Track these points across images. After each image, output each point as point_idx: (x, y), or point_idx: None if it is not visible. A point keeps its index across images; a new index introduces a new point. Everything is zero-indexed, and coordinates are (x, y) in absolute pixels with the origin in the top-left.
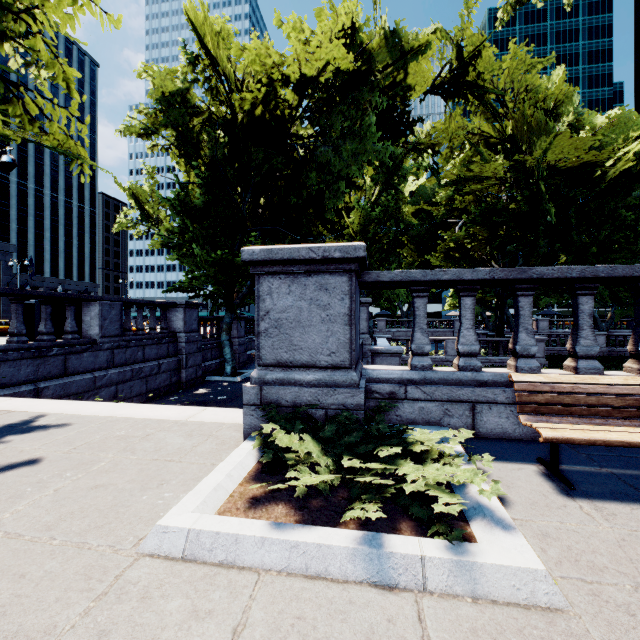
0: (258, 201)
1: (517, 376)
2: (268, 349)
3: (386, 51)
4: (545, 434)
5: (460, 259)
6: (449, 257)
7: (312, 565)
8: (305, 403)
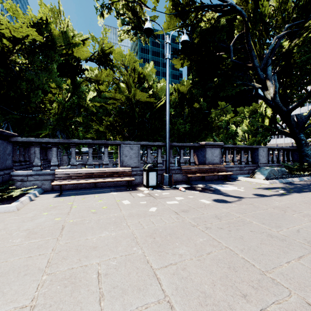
0: None
1: (57, 170)
2: None
3: (62, 39)
4: (53, 183)
5: (112, 130)
6: (108, 128)
7: None
8: None
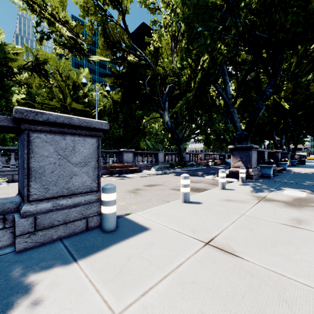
0: None
1: None
2: None
3: None
4: None
5: None
6: None
7: None
8: None
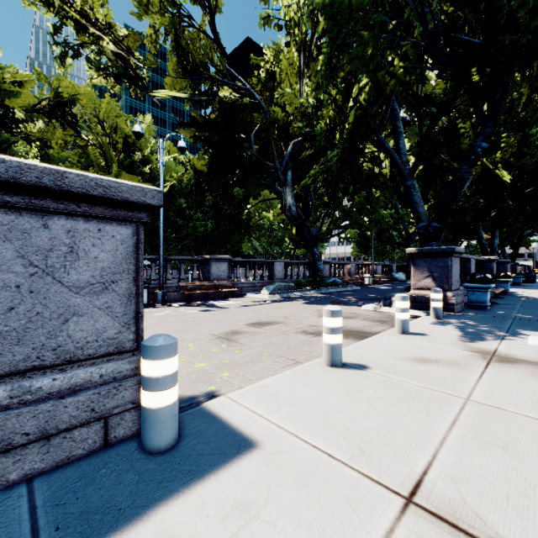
0: None
1: None
2: None
3: None
4: None
5: None
6: None
7: None
8: None
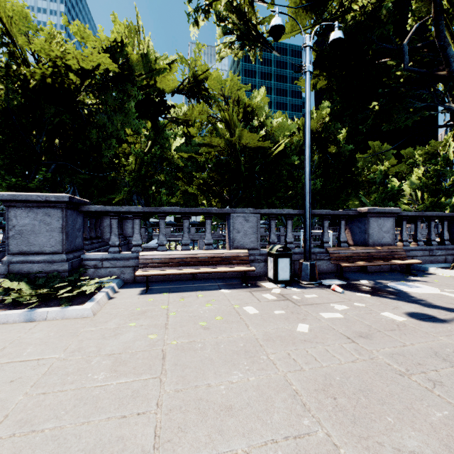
0: (53, 142)
1: (142, 253)
2: (14, 245)
3: (142, 65)
4: (137, 273)
5: (206, 191)
6: (200, 189)
7: (1, 321)
8: (36, 271)
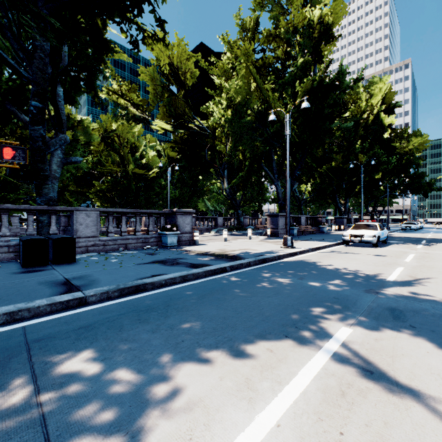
0: None
1: None
2: None
3: (83, 134)
4: None
5: (102, 196)
6: (97, 194)
7: None
8: None
